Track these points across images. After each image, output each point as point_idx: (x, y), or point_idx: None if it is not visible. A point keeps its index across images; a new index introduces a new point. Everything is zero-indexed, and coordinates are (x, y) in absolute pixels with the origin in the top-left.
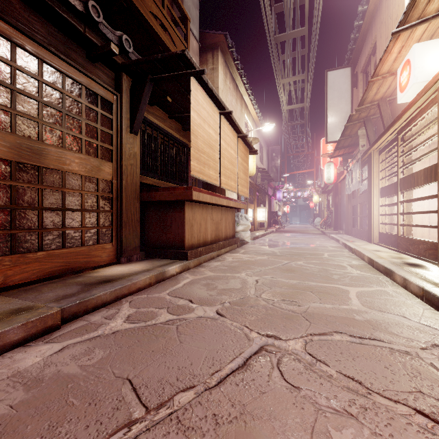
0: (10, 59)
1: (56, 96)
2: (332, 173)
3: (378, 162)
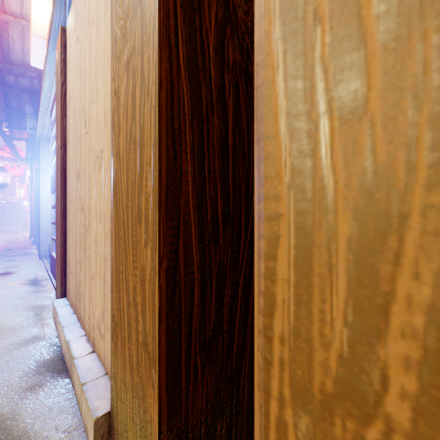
0: None
1: None
2: (22, 193)
3: None
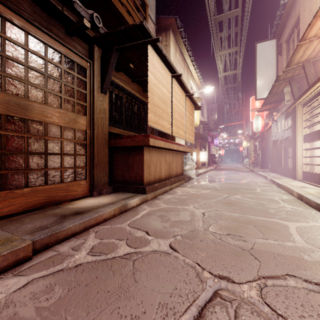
0: (0, 31)
1: (40, 62)
2: (260, 124)
3: (302, 113)
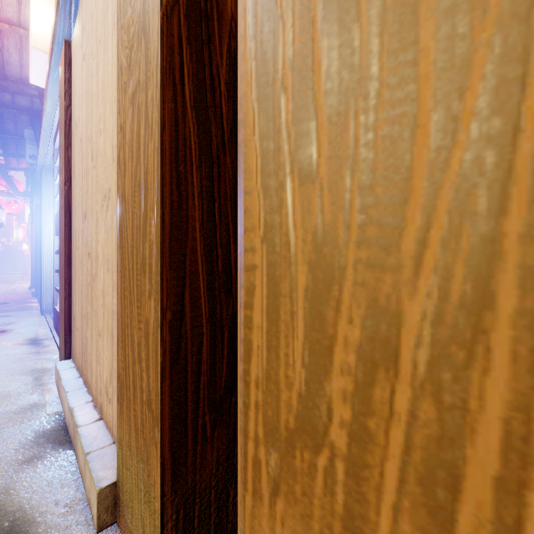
0: None
1: None
2: (21, 235)
3: None
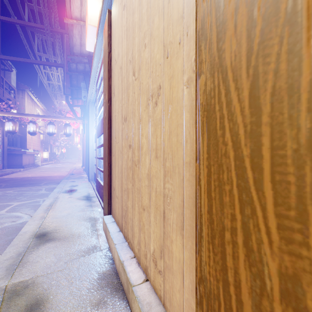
0: None
1: None
2: (78, 140)
3: None
